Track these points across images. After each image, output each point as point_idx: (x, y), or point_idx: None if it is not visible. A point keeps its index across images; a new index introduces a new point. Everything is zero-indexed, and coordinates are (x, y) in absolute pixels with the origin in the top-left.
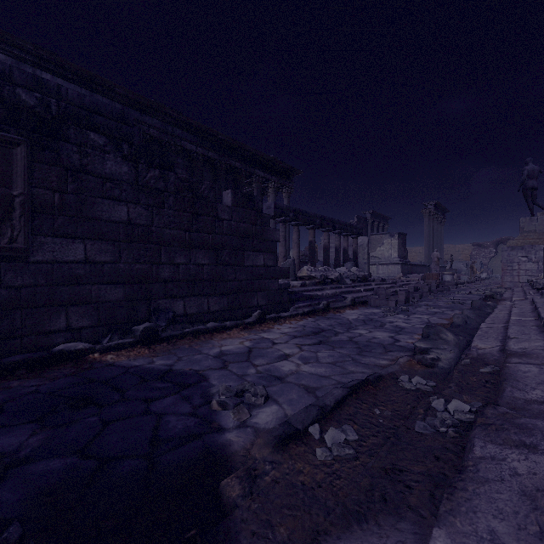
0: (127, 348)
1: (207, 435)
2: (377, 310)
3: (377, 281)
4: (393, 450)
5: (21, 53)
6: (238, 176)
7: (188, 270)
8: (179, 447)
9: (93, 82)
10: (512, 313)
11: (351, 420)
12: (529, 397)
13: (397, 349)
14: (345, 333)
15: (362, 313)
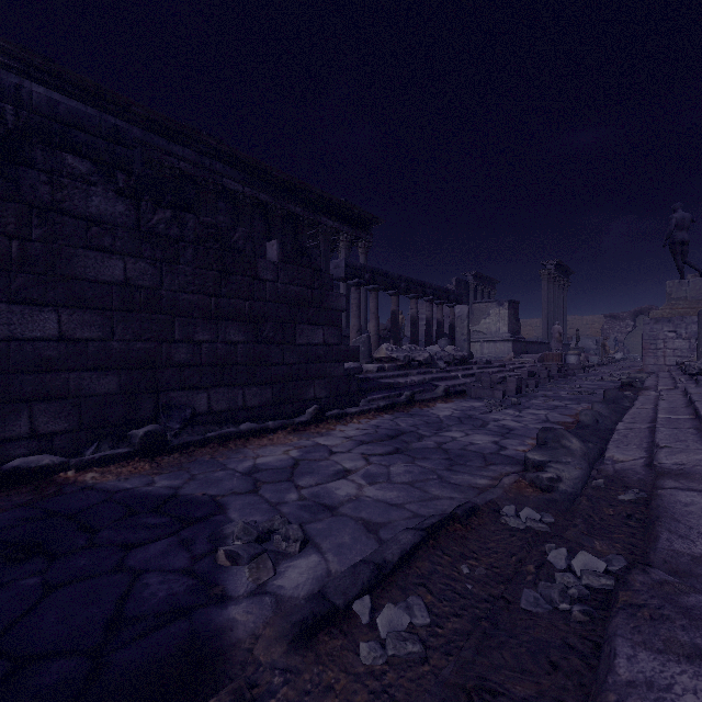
0: (120, 462)
1: (201, 610)
2: (479, 403)
3: (481, 364)
4: (484, 647)
5: (3, 57)
6: (299, 225)
7: (214, 351)
8: (151, 633)
9: (102, 99)
10: (660, 408)
11: (423, 585)
12: (697, 551)
13: (502, 461)
14: (432, 437)
15: (458, 407)
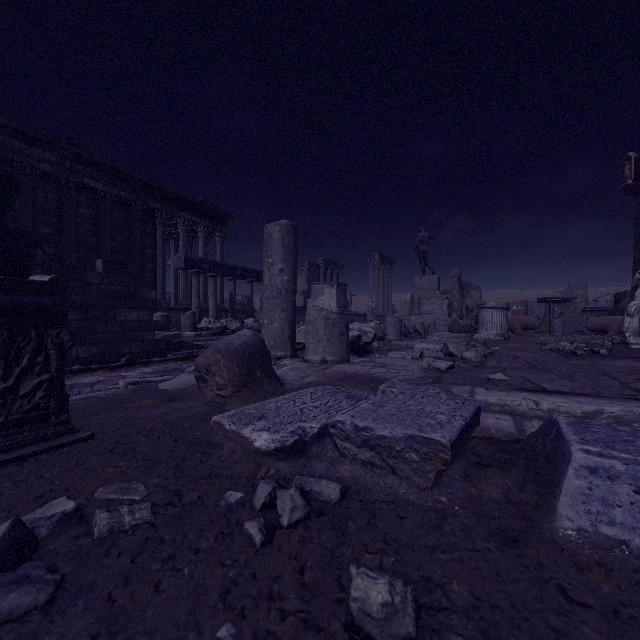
0: None
1: None
2: None
3: None
4: None
5: None
6: (158, 218)
7: None
8: None
9: None
10: None
11: None
12: None
13: None
14: None
15: None
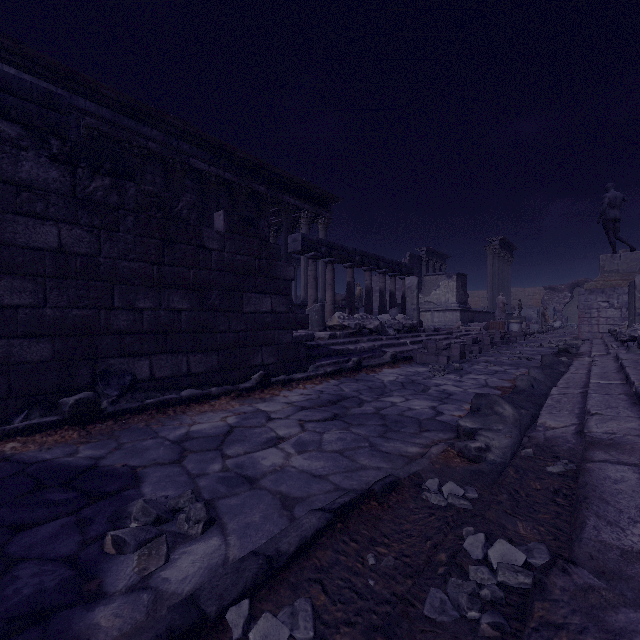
0: (47, 431)
1: (64, 612)
2: (424, 369)
3: (429, 331)
4: None
5: None
6: (262, 203)
7: (157, 318)
8: None
9: (72, 81)
10: (592, 373)
11: (319, 582)
12: (627, 543)
13: (436, 428)
14: (373, 402)
15: (403, 372)
